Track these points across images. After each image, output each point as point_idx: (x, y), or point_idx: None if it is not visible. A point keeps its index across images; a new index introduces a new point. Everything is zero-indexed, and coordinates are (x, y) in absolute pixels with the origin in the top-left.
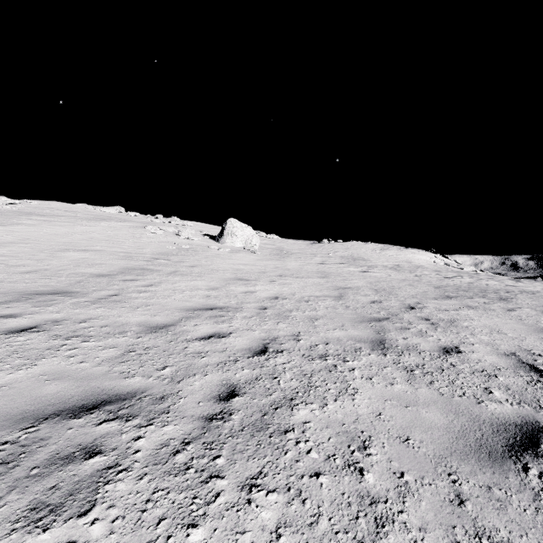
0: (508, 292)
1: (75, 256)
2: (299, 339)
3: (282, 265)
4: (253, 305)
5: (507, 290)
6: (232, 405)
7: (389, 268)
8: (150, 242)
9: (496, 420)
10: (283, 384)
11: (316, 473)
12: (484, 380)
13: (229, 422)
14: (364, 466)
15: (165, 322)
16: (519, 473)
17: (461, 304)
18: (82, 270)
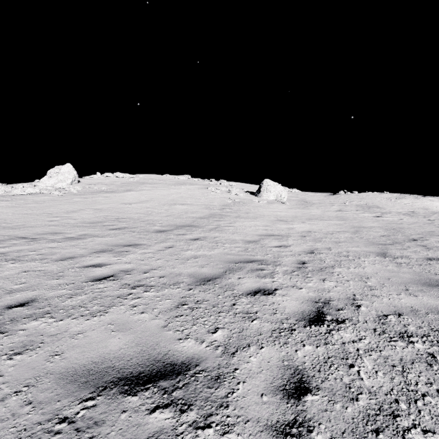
0: None
1: (181, 208)
2: (331, 250)
3: (307, 212)
4: (296, 234)
5: None
6: (306, 265)
7: (402, 214)
8: (214, 198)
9: None
10: (327, 262)
11: (347, 280)
12: None
13: (307, 269)
14: (367, 281)
15: (253, 240)
16: None
17: None
18: (190, 215)
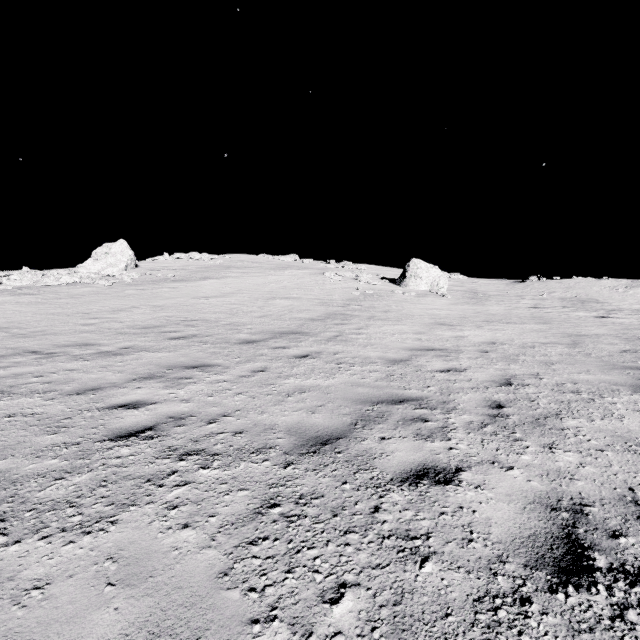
0: None
1: (282, 303)
2: (541, 378)
3: (482, 310)
4: (471, 348)
5: None
6: (505, 412)
7: None
8: (334, 288)
9: None
10: (543, 405)
11: (599, 449)
12: None
13: (510, 419)
14: None
15: (400, 358)
16: None
17: None
18: (296, 315)
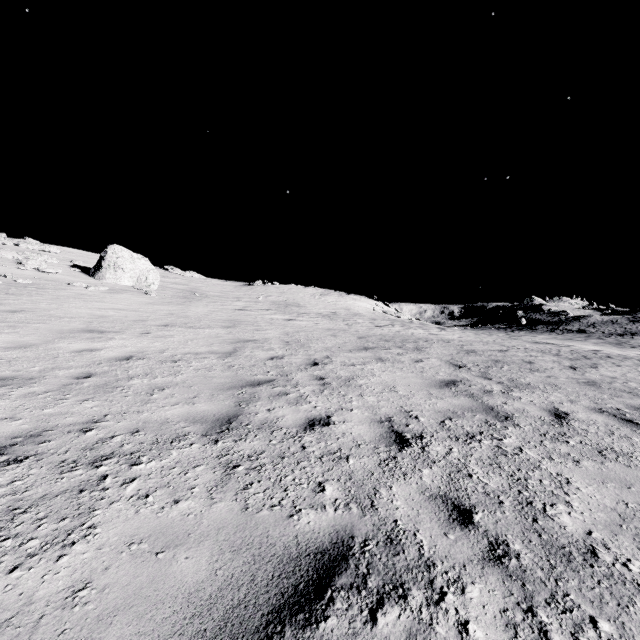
0: (427, 341)
1: None
2: (91, 429)
3: (180, 312)
4: (72, 371)
5: (427, 339)
6: None
7: (322, 316)
8: None
9: (294, 549)
10: None
11: None
12: (328, 468)
13: None
14: None
15: None
16: None
17: (373, 356)
18: None
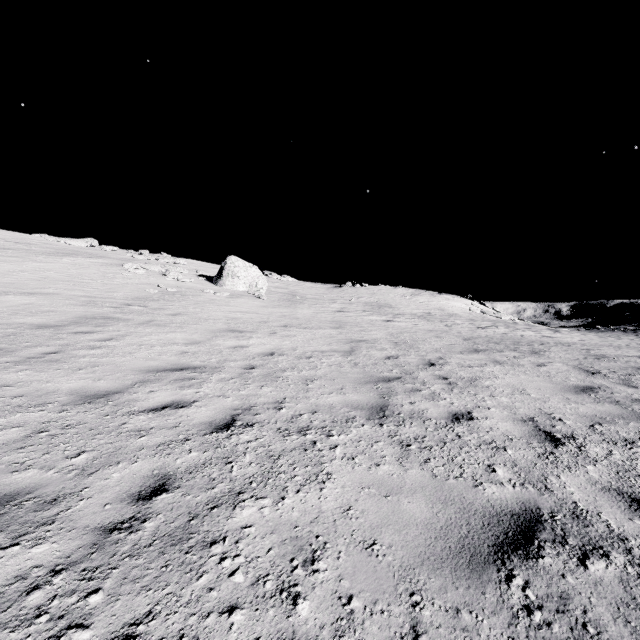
0: (543, 344)
1: (14, 301)
2: (282, 408)
3: (290, 314)
4: (238, 363)
5: (542, 342)
6: (151, 507)
7: (417, 317)
8: (126, 283)
9: (491, 509)
10: (237, 472)
11: (230, 606)
12: (490, 455)
13: (136, 534)
14: (302, 590)
15: (110, 389)
16: (500, 584)
17: (488, 358)
18: (20, 319)
